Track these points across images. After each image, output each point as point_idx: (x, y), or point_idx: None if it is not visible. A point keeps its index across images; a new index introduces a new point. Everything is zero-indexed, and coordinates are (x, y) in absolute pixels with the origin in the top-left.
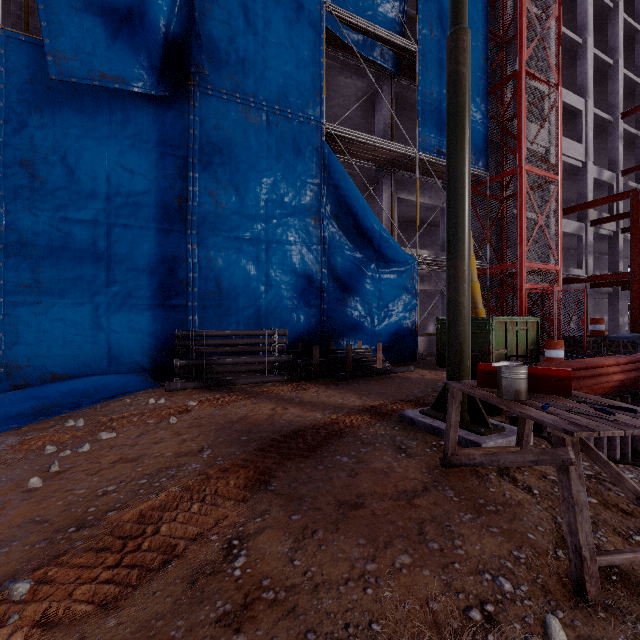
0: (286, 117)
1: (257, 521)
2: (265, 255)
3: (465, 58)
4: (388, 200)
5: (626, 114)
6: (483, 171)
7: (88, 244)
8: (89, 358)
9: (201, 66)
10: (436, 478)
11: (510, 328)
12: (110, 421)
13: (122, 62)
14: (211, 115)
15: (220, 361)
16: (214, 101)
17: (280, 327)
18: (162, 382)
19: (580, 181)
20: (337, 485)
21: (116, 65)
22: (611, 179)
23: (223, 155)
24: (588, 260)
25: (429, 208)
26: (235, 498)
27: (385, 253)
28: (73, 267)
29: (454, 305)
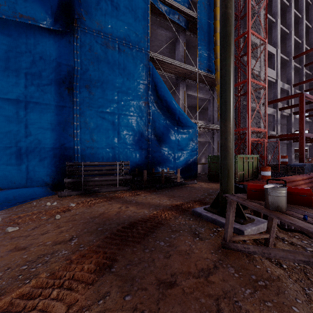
0: (129, 47)
1: (99, 303)
2: (117, 121)
3: (231, 4)
4: (182, 95)
5: (295, 57)
6: None
7: (14, 113)
8: (14, 178)
9: (81, 15)
10: (220, 257)
11: (245, 160)
12: (18, 218)
13: (34, 9)
14: (87, 43)
15: (91, 179)
16: (89, 36)
17: (126, 160)
18: (58, 191)
19: (274, 89)
20: (157, 265)
21: (30, 10)
22: (288, 88)
23: (94, 66)
24: (278, 127)
25: (202, 100)
26: (86, 281)
27: (181, 121)
28: (4, 126)
29: (224, 148)
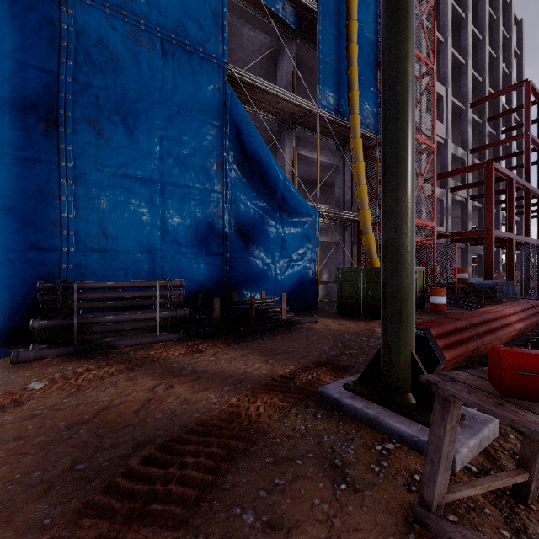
0: (184, 49)
1: None
2: (160, 197)
3: None
4: (289, 155)
5: (474, 104)
6: (374, 134)
7: None
8: None
9: None
10: None
11: None
12: None
13: None
14: (91, 29)
15: (97, 319)
16: (95, 13)
17: (177, 277)
18: (20, 347)
19: (442, 155)
20: None
21: None
22: (463, 155)
23: (107, 78)
24: (448, 220)
25: (325, 168)
26: None
27: (288, 203)
28: None
29: (395, 249)
